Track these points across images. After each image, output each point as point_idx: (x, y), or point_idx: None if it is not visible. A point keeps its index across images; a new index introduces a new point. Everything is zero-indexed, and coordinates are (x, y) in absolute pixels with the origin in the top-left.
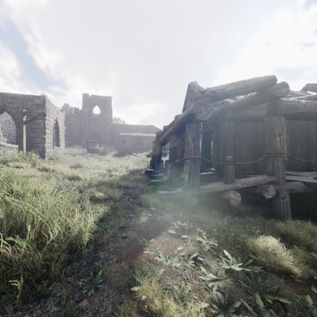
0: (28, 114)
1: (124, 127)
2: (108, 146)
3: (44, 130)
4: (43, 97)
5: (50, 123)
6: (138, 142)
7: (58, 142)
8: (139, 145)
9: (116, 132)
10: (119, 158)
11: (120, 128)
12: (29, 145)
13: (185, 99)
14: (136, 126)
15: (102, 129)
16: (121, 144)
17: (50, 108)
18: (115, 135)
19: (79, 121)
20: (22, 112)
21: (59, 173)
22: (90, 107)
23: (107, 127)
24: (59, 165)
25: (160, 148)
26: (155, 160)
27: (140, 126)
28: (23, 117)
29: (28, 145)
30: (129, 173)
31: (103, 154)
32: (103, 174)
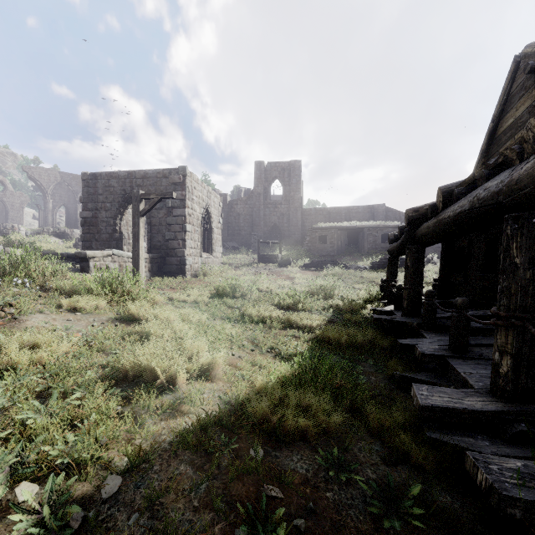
0: (147, 197)
1: (324, 213)
2: (294, 249)
3: (184, 225)
4: (183, 169)
5: (195, 213)
6: (351, 240)
7: (210, 246)
8: (353, 245)
9: (309, 224)
10: (312, 273)
11: (317, 215)
12: (164, 252)
13: (497, 110)
14: (347, 209)
15: (286, 219)
16: (317, 244)
17: (194, 188)
18: (307, 229)
19: (249, 208)
20: (138, 196)
21: (142, 333)
22: (266, 184)
23: (293, 215)
24: (194, 292)
25: (420, 254)
26: (405, 287)
27: (355, 207)
28: (139, 203)
29: (162, 252)
30: (332, 316)
31: (285, 264)
32: (271, 318)
